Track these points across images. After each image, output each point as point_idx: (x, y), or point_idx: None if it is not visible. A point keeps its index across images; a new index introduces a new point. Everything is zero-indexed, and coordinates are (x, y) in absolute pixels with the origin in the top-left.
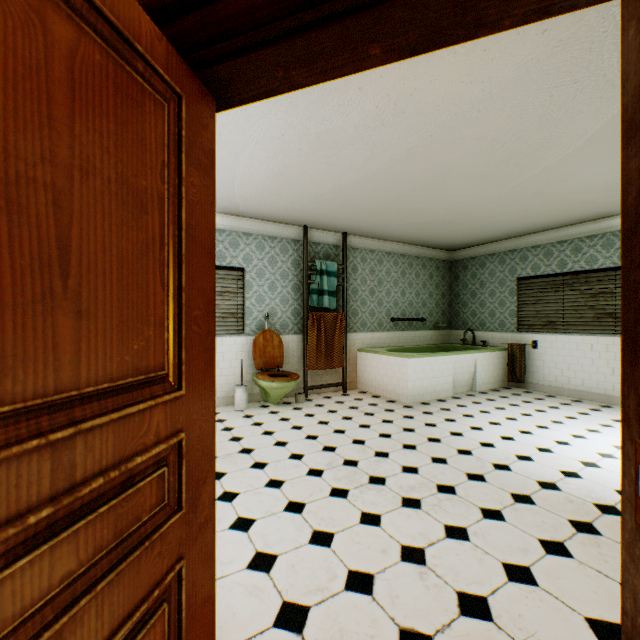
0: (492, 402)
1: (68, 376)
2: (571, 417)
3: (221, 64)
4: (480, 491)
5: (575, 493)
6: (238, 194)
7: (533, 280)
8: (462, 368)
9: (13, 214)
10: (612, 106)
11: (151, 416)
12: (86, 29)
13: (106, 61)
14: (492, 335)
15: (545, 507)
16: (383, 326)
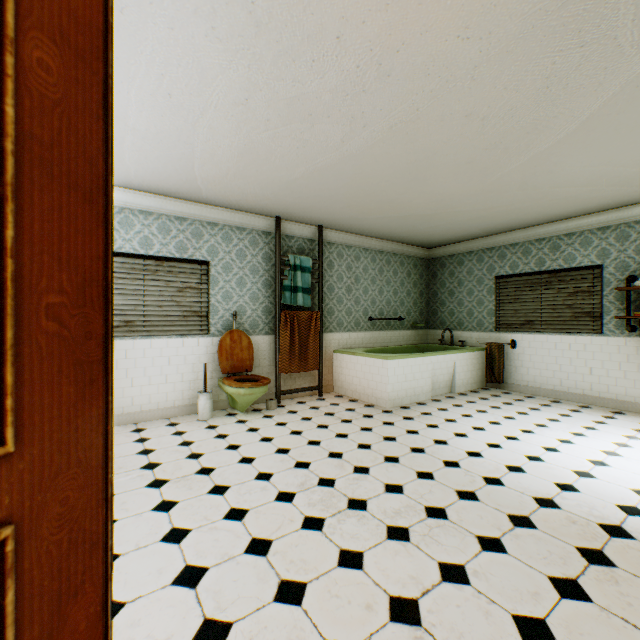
0: (473, 404)
1: None
2: (554, 419)
3: None
4: (474, 513)
5: (576, 511)
6: (199, 176)
7: (511, 278)
8: (442, 369)
9: None
10: (615, 81)
11: None
12: None
13: None
14: (470, 335)
15: (548, 531)
16: (360, 326)
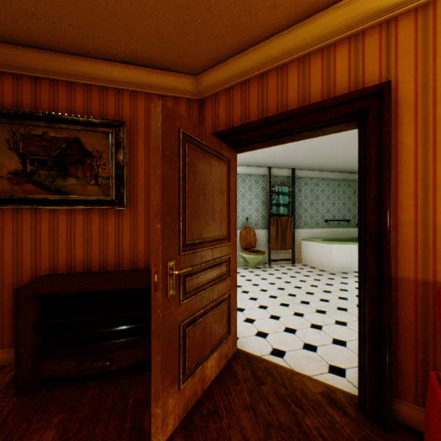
0: None
1: (214, 235)
2: None
3: (240, 147)
4: None
5: None
6: None
7: None
8: None
9: (208, 203)
10: None
11: (224, 248)
12: (216, 158)
13: (218, 163)
14: None
15: None
16: (319, 225)
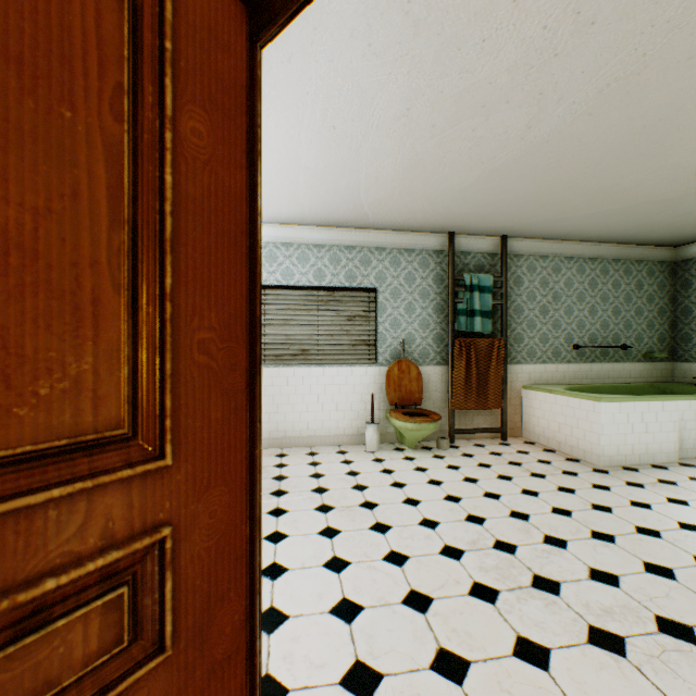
0: None
1: None
2: None
3: None
4: None
5: None
6: (365, 201)
7: None
8: None
9: None
10: None
11: (91, 505)
12: None
13: None
14: None
15: None
16: (560, 356)
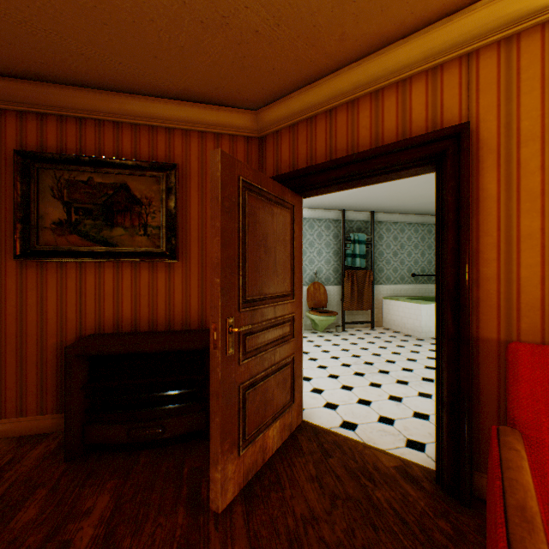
0: None
1: (276, 291)
2: None
3: (306, 192)
4: None
5: None
6: None
7: None
8: None
9: (270, 255)
10: None
11: (288, 305)
12: (278, 206)
13: (281, 210)
14: None
15: None
16: (404, 280)
